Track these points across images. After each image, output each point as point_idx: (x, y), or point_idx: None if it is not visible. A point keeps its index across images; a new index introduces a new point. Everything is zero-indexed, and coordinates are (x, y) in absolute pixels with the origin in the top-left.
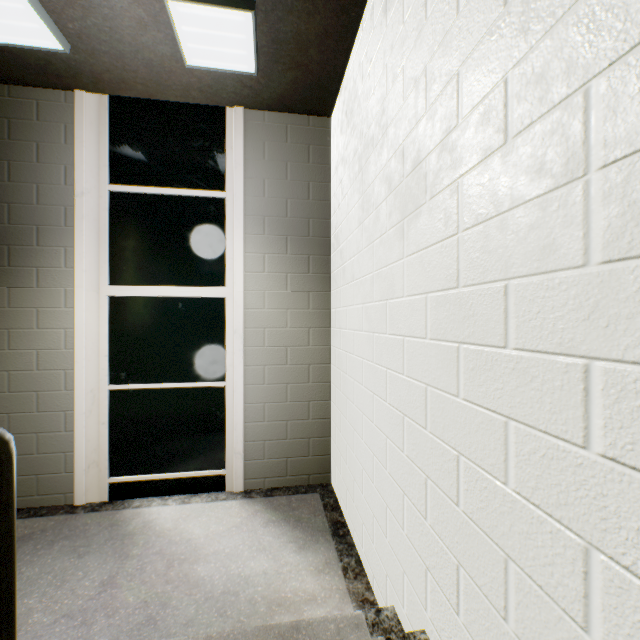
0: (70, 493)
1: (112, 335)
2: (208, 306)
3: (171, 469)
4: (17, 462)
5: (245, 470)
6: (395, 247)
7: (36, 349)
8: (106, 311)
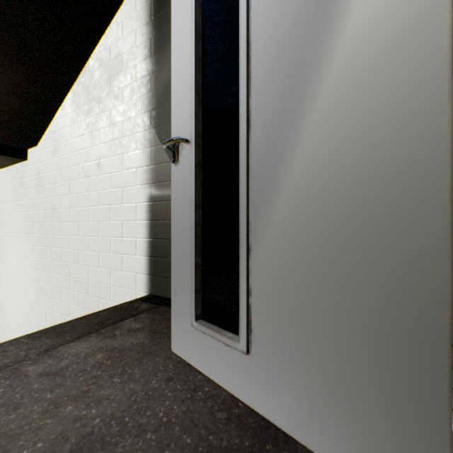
0: None
1: None
2: None
3: None
4: None
5: None
6: (25, 262)
7: None
8: None
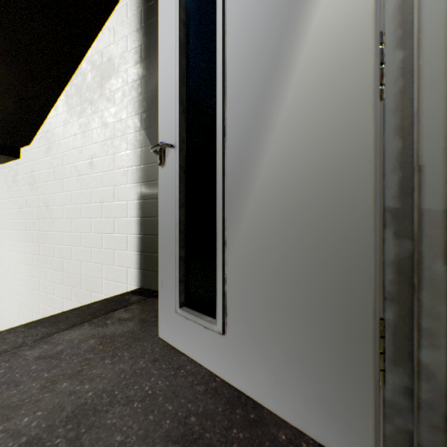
0: None
1: None
2: None
3: None
4: None
5: None
6: (19, 258)
7: None
8: None
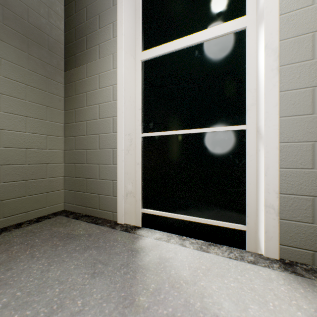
0: (115, 212)
1: (143, 93)
2: (224, 46)
3: (187, 212)
4: (90, 183)
5: (279, 232)
6: None
7: (98, 104)
8: (139, 73)
